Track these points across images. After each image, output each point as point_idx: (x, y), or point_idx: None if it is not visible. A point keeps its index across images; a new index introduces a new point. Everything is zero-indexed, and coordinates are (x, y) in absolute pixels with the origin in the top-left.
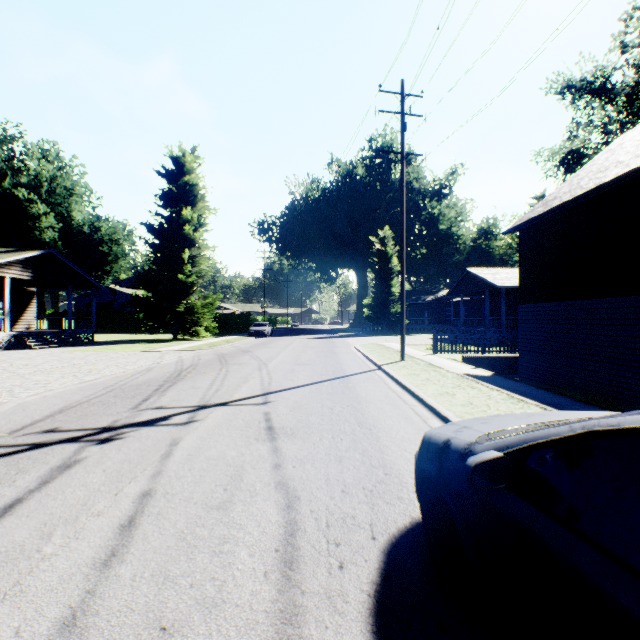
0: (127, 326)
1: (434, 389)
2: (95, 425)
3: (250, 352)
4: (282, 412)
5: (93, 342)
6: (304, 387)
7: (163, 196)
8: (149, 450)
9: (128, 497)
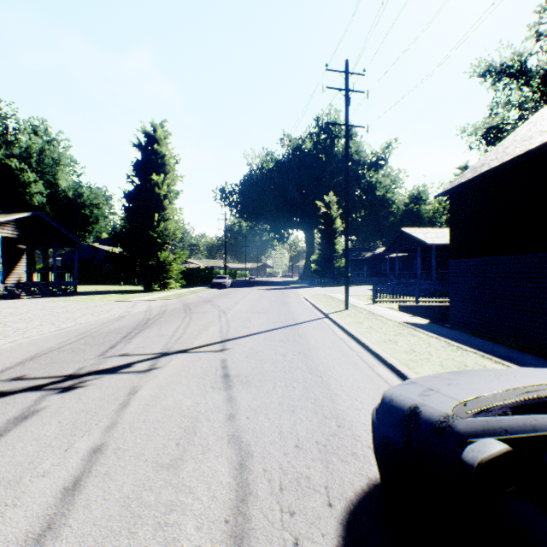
0: (106, 279)
1: (378, 336)
2: (61, 372)
3: (212, 302)
4: (238, 359)
5: (75, 293)
6: (259, 334)
7: (137, 165)
8: (108, 399)
9: (78, 453)
